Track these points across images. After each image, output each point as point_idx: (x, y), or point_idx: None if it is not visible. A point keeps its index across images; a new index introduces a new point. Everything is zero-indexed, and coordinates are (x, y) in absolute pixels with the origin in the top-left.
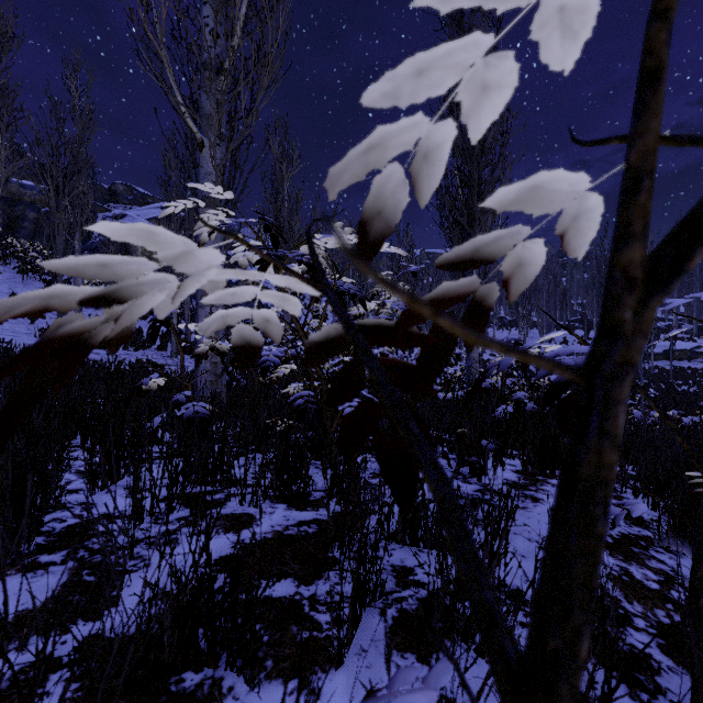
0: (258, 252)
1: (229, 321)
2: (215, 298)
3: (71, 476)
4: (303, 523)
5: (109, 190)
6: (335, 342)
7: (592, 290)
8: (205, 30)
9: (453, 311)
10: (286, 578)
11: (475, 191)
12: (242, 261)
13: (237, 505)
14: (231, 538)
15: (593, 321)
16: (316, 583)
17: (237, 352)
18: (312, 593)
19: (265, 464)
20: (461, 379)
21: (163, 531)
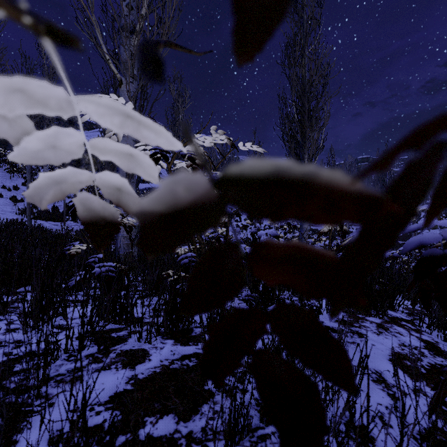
0: (0, 1)
1: (67, 189)
2: (29, 153)
3: (15, 316)
4: (185, 357)
5: (68, 120)
6: (190, 213)
7: (377, 184)
8: (123, 4)
9: (446, 143)
10: (168, 414)
11: (306, 116)
12: None
13: (136, 342)
14: (126, 374)
15: None
16: (193, 419)
17: (90, 227)
18: (189, 430)
19: (157, 309)
20: None
21: (72, 368)
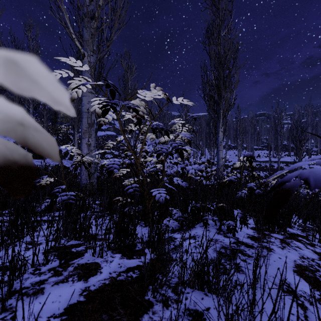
0: None
1: None
2: None
3: None
4: (130, 269)
5: None
6: None
7: (271, 132)
8: None
9: None
10: None
11: (221, 81)
12: (98, 110)
13: (90, 256)
14: (80, 286)
15: (272, 146)
16: None
17: None
18: None
19: (108, 229)
20: (216, 175)
21: (35, 281)
